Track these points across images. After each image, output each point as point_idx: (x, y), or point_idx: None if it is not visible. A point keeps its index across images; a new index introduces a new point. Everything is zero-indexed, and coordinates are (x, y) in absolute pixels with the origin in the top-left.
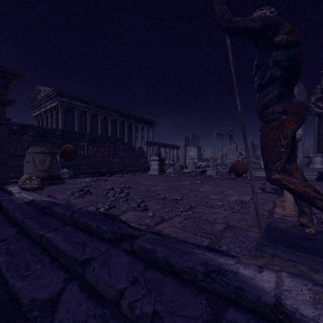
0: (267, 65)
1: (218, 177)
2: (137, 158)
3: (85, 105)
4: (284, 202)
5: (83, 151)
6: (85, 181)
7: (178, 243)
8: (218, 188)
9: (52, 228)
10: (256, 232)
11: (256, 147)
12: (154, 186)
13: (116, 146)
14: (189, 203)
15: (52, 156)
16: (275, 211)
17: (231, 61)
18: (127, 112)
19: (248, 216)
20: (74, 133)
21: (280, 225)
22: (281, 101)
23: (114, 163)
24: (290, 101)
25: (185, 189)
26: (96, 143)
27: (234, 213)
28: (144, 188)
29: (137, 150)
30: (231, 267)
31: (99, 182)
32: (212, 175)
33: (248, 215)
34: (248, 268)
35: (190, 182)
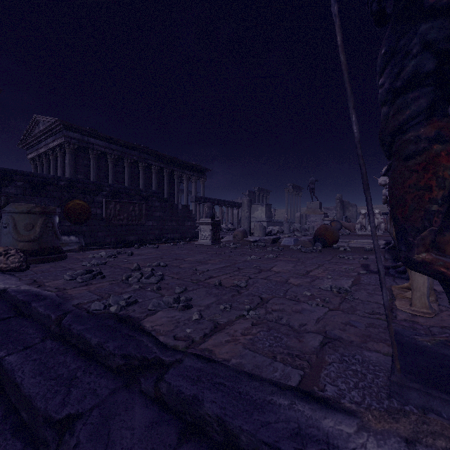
0: (407, 52)
1: (297, 248)
2: (181, 221)
3: (105, 144)
4: (412, 292)
5: (100, 210)
6: (98, 256)
7: (244, 379)
8: (301, 266)
9: (22, 345)
10: (378, 352)
11: (346, 205)
12: (203, 264)
13: (150, 202)
14: (258, 293)
15: (45, 218)
16: (397, 306)
17: (340, 45)
18: (167, 155)
19: (356, 318)
20: (87, 184)
21: (421, 339)
22: (433, 118)
23: (147, 227)
24: (448, 118)
25: (252, 267)
26: (120, 199)
27: (332, 312)
28: (188, 267)
29: (181, 208)
30: (351, 443)
31: (120, 257)
32: (289, 245)
33: (355, 316)
34: (384, 446)
35: (258, 256)
